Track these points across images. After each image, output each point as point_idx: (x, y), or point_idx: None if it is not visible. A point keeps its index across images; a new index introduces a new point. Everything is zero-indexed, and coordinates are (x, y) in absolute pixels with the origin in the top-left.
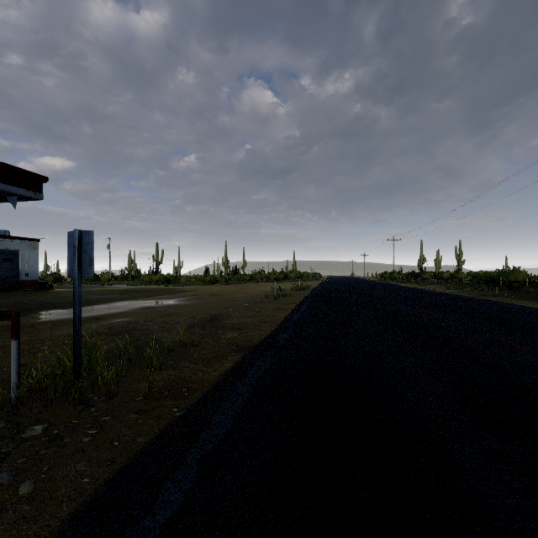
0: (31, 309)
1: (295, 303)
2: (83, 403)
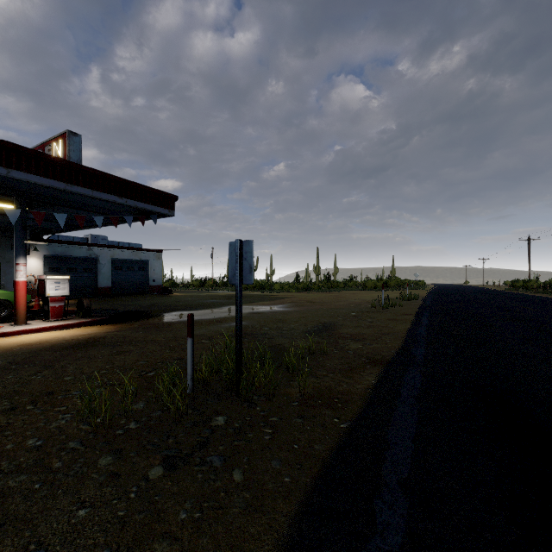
0: (163, 310)
1: (410, 315)
2: (248, 401)
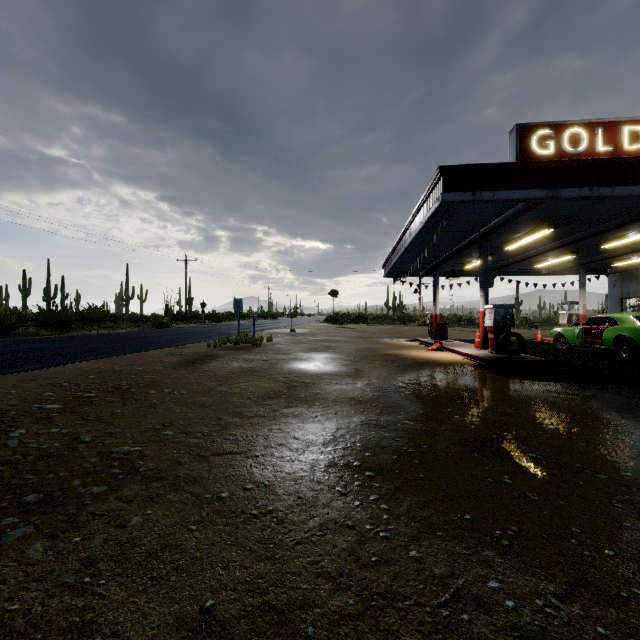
0: None
1: None
2: None
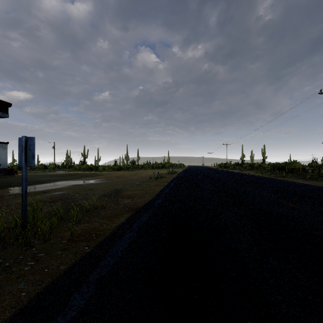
0: (1, 187)
1: (167, 182)
2: (27, 245)
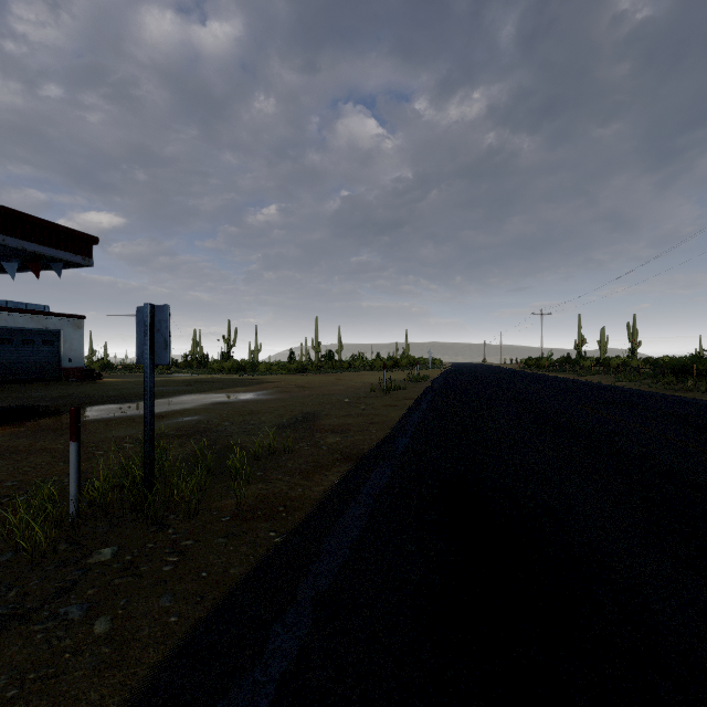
0: (78, 404)
1: (412, 399)
2: (158, 523)
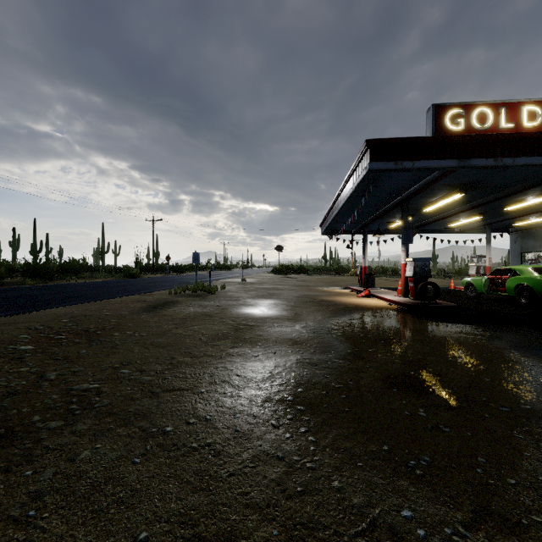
0: None
1: None
2: None
